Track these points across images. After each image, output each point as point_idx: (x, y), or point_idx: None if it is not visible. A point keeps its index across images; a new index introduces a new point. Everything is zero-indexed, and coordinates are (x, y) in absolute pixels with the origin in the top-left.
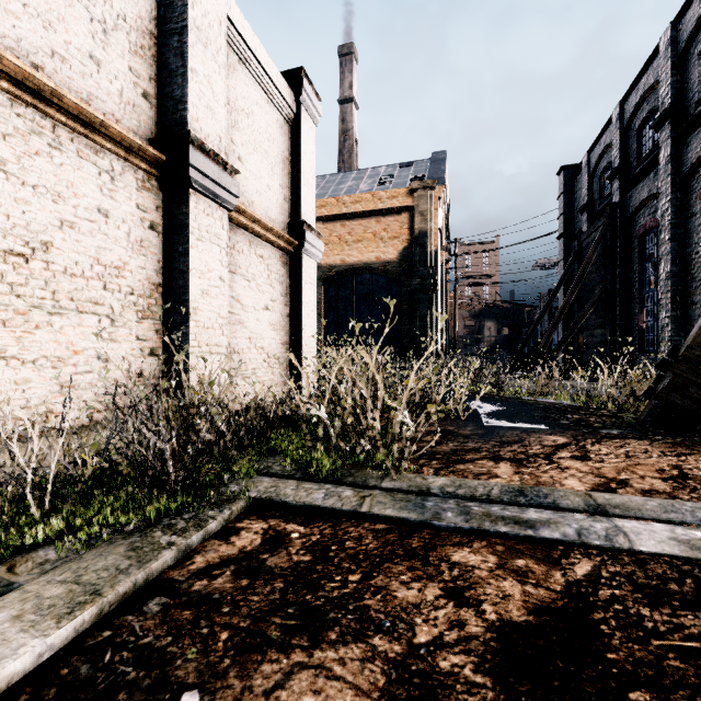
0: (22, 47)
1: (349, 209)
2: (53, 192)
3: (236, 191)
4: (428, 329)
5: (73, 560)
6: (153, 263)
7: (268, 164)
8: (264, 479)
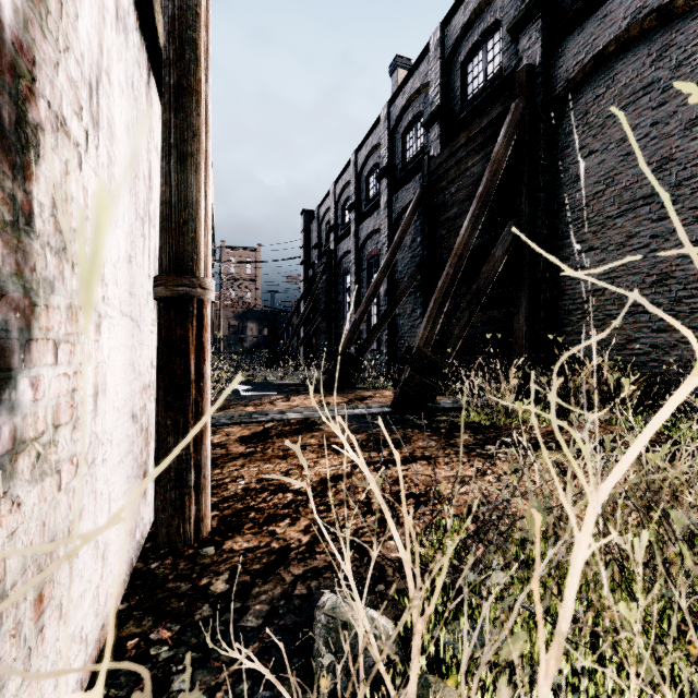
0: None
1: None
2: None
3: None
4: None
5: None
6: None
7: None
8: None
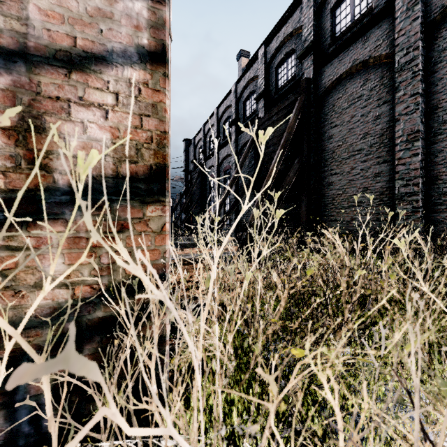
0: None
1: None
2: None
3: None
4: None
5: None
6: None
7: None
8: None
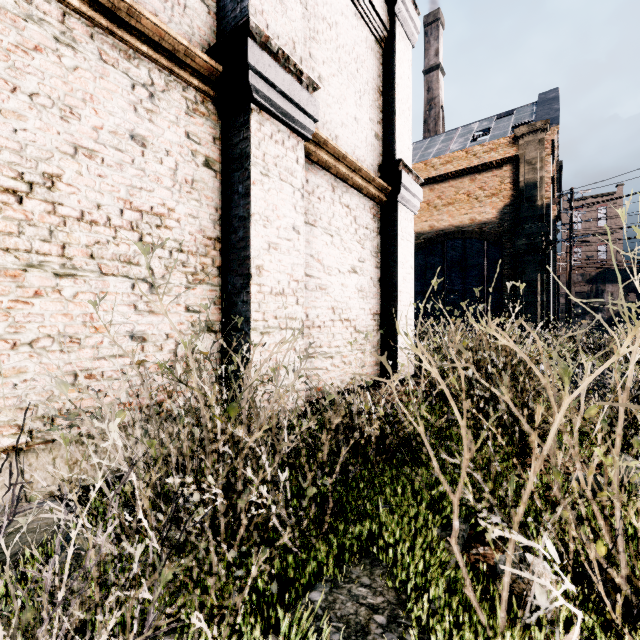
0: None
1: (439, 171)
2: (62, 106)
3: (313, 111)
4: (538, 295)
5: None
6: (209, 211)
7: (356, 92)
8: None
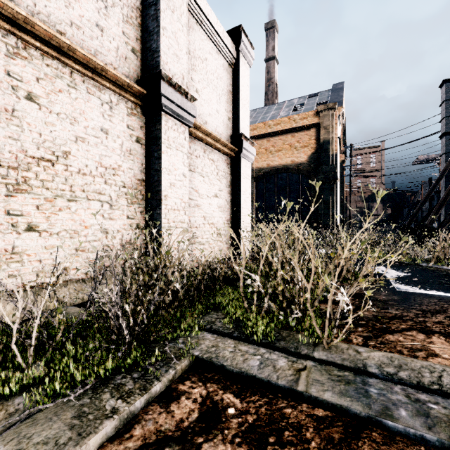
0: (51, 20)
1: (273, 129)
2: (70, 117)
3: (193, 112)
4: (330, 209)
5: (29, 420)
6: (138, 165)
7: (217, 95)
8: (207, 335)
